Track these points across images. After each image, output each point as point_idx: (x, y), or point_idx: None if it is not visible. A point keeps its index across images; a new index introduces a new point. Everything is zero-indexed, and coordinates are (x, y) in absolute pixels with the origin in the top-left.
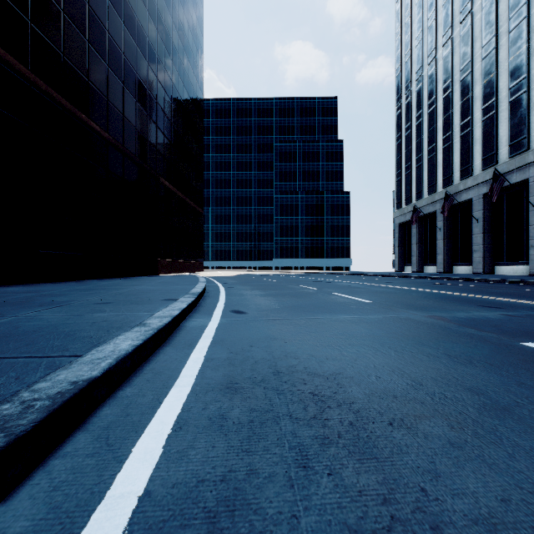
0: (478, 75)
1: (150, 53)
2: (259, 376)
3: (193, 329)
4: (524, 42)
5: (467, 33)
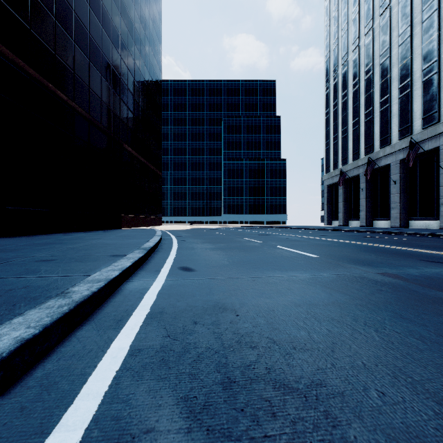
0: (395, 59)
1: (114, 34)
2: (201, 394)
3: (132, 293)
4: (435, 31)
5: (386, 24)
